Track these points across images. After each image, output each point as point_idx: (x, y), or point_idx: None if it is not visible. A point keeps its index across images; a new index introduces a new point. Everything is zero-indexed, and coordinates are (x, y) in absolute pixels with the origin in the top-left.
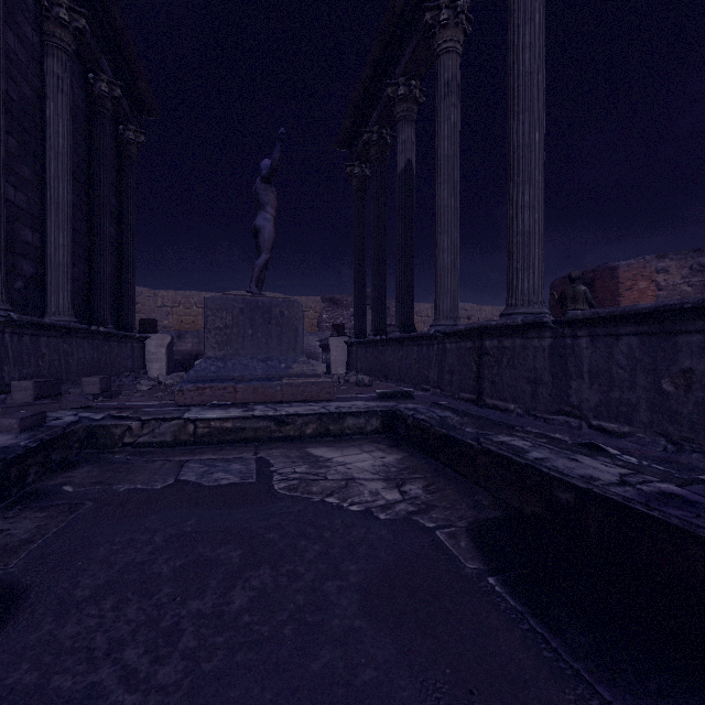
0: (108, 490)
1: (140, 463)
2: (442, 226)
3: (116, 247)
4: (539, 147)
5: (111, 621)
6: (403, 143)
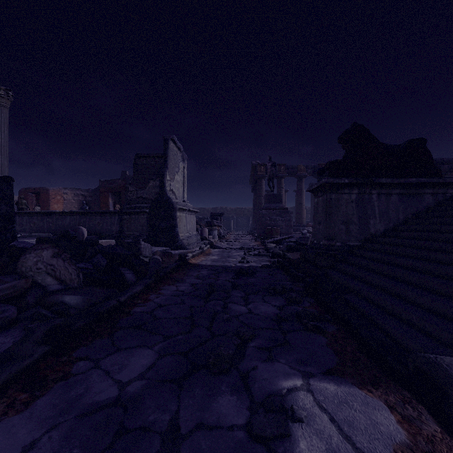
0: None
1: None
2: None
3: None
4: (7, 166)
5: None
6: None
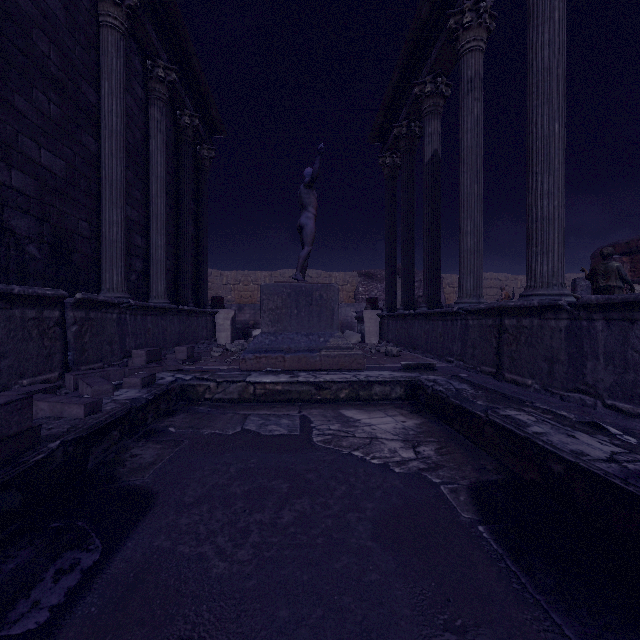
0: (197, 433)
1: (216, 414)
2: (465, 212)
3: (194, 242)
4: (558, 137)
5: (208, 519)
6: (430, 136)
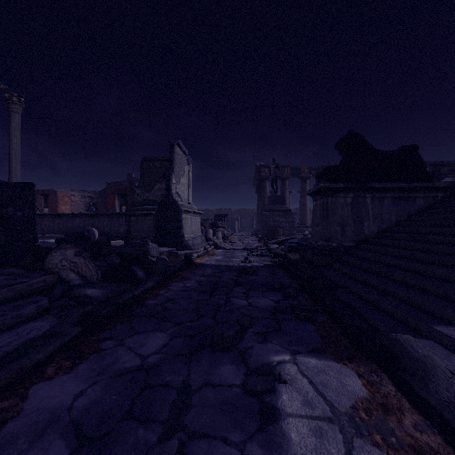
0: None
1: None
2: None
3: None
4: (19, 169)
5: None
6: None
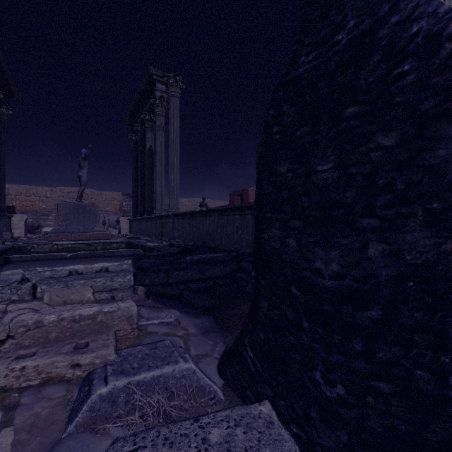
0: None
1: None
2: (157, 177)
3: None
4: (176, 162)
5: None
6: (148, 138)
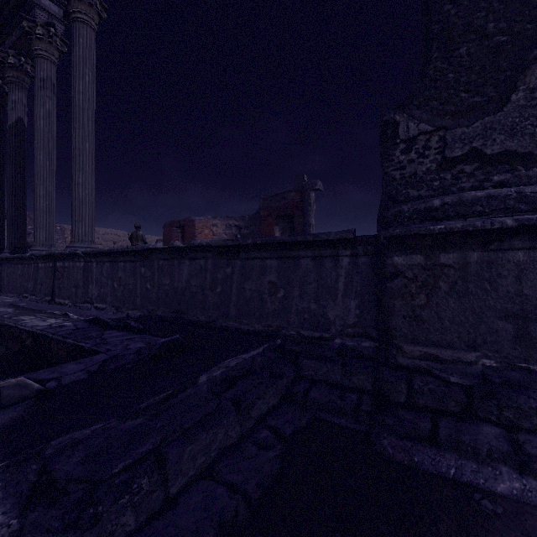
0: None
1: None
2: (39, 179)
3: None
4: (89, 152)
5: None
6: (14, 103)
